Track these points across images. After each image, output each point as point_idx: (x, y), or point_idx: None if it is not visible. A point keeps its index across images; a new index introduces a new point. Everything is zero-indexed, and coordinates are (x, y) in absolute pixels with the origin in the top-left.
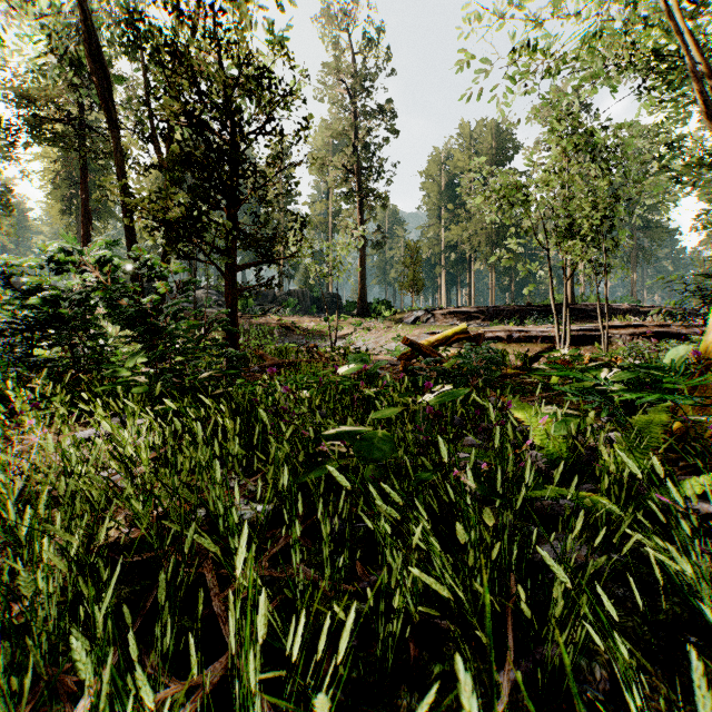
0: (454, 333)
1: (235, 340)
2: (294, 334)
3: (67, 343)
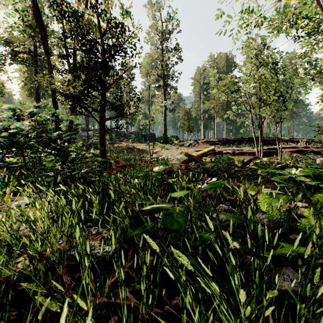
0: (208, 150)
1: (104, 154)
2: (133, 151)
3: (20, 155)
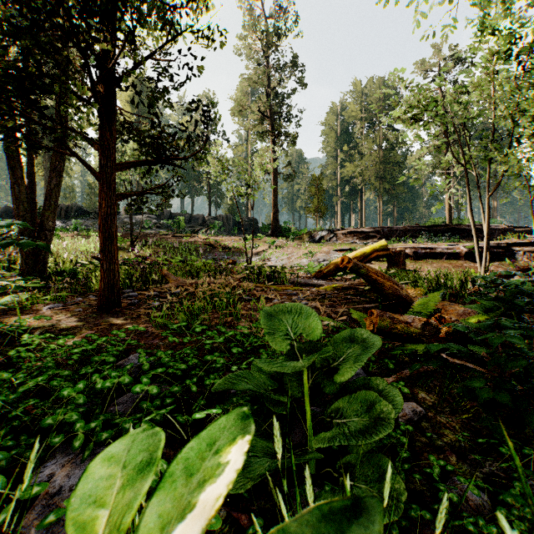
0: (373, 250)
1: (111, 261)
2: (216, 251)
3: None
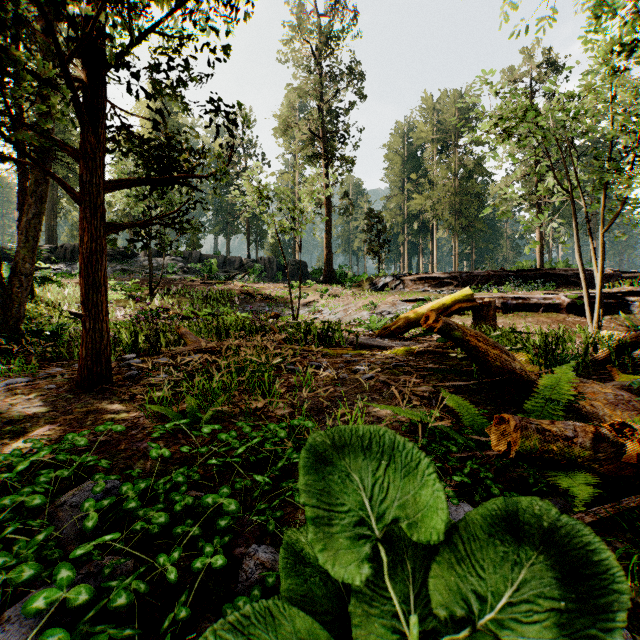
0: (454, 300)
1: (96, 317)
2: (256, 301)
3: None
